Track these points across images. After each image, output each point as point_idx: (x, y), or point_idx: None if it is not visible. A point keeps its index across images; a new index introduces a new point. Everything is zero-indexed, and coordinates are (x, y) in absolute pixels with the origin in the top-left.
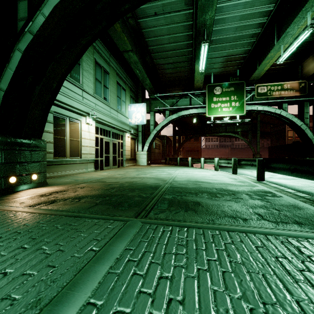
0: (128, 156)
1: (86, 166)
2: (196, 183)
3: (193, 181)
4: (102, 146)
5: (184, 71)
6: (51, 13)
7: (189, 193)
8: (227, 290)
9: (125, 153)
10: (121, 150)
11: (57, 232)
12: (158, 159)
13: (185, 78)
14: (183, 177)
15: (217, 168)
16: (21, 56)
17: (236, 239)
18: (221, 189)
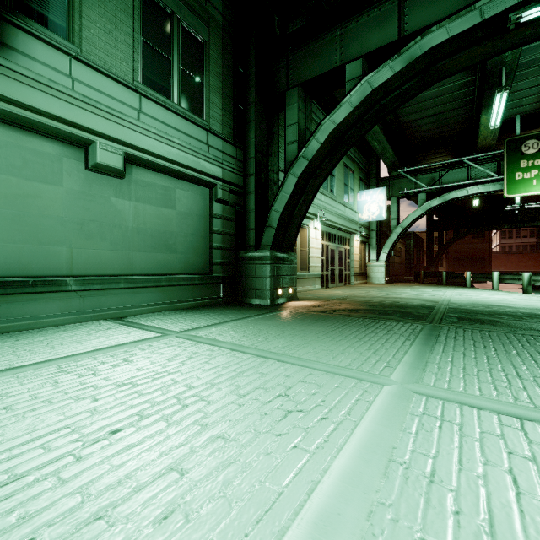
0: (357, 269)
1: (313, 281)
2: (487, 307)
3: (482, 305)
4: (328, 256)
5: (456, 122)
6: (326, 138)
7: (480, 314)
8: (524, 349)
9: (353, 265)
10: (348, 260)
11: (374, 324)
12: (398, 274)
13: (457, 132)
14: (462, 299)
15: (528, 289)
16: (297, 180)
17: (539, 339)
18: (530, 313)
